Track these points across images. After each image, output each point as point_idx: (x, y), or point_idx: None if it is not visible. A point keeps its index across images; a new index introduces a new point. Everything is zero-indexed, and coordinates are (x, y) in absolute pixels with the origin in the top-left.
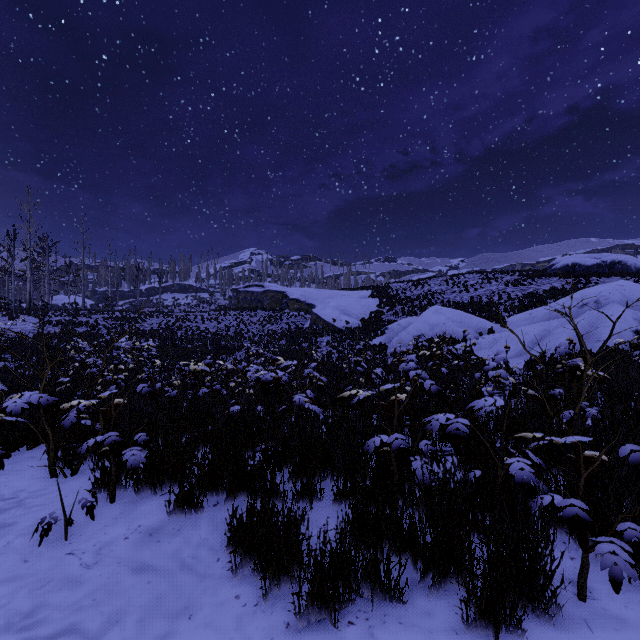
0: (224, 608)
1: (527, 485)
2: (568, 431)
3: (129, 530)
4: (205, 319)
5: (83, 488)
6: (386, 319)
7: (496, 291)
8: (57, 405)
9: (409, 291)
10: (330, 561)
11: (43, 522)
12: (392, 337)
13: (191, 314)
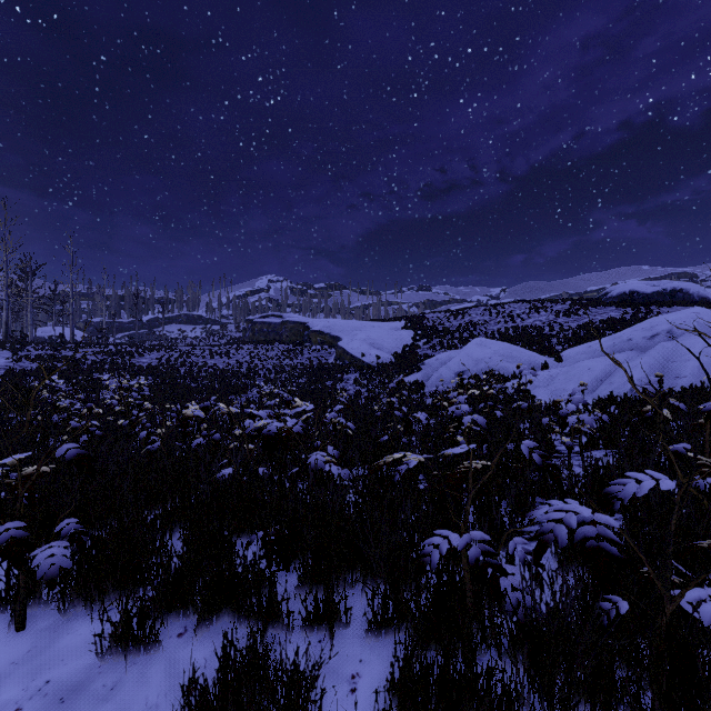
0: None
1: None
2: None
3: (27, 691)
4: (214, 354)
5: None
6: (422, 353)
7: (546, 322)
8: None
9: (447, 322)
10: None
11: None
12: (430, 374)
13: (198, 348)
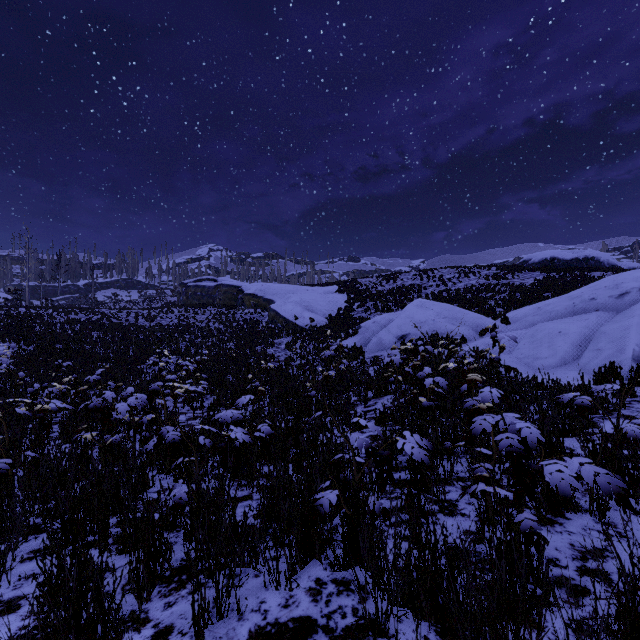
0: None
1: None
2: None
3: None
4: (140, 317)
5: None
6: (357, 316)
7: (477, 285)
8: None
9: (380, 286)
10: None
11: None
12: (369, 338)
13: (125, 311)
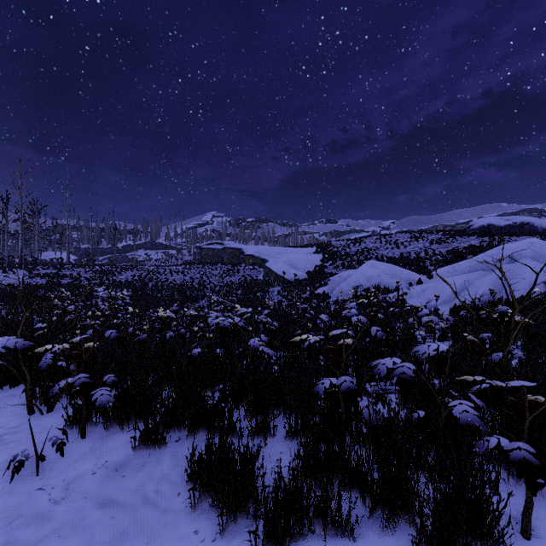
0: (183, 544)
1: (471, 427)
2: (508, 375)
3: (97, 465)
4: (173, 272)
5: (57, 424)
6: (328, 272)
7: (423, 248)
8: (32, 349)
9: (348, 248)
10: (284, 498)
11: (15, 459)
12: (334, 287)
13: (161, 268)
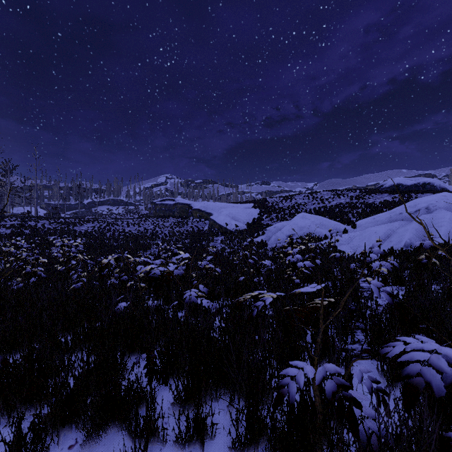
0: None
1: None
2: None
3: None
4: (130, 224)
5: None
6: (265, 223)
7: (344, 203)
8: None
9: (281, 203)
10: None
11: None
12: (270, 236)
13: (119, 220)
